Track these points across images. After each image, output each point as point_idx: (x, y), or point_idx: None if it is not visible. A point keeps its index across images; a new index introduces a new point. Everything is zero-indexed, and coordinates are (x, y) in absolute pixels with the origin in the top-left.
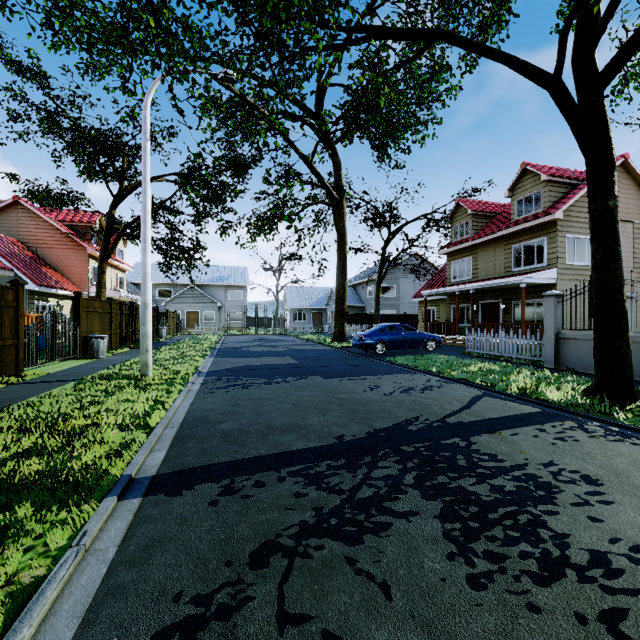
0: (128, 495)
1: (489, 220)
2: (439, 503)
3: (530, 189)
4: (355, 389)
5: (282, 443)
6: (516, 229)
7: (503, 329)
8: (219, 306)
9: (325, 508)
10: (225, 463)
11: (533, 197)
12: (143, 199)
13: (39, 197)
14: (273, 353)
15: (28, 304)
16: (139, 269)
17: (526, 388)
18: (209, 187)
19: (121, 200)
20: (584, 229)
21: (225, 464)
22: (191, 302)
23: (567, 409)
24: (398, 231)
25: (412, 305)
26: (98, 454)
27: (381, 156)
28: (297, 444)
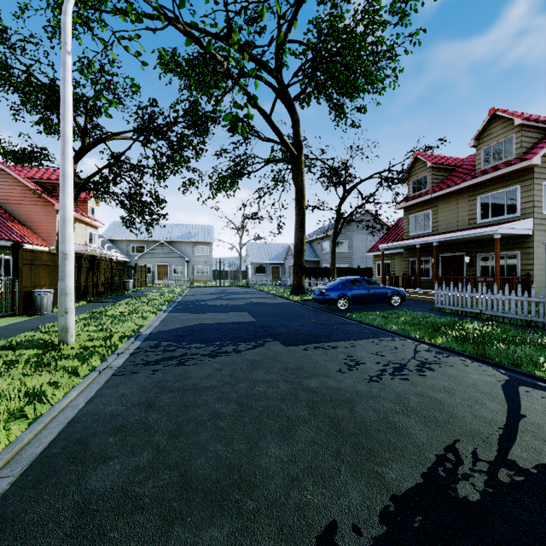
0: None
1: (448, 173)
2: None
3: (500, 136)
4: (327, 367)
5: None
6: (484, 178)
7: (484, 284)
8: (187, 260)
9: None
10: None
11: (503, 144)
12: (61, 125)
13: None
14: (231, 307)
15: None
16: (115, 227)
17: None
18: (166, 138)
19: (82, 155)
20: None
21: None
22: (161, 257)
23: None
24: (353, 188)
25: (364, 259)
26: None
27: (338, 115)
28: None
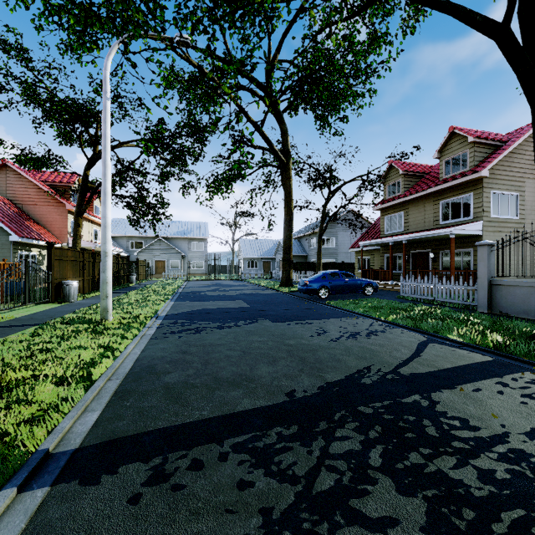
0: (34, 482)
1: (418, 179)
2: (421, 502)
3: (457, 150)
4: (303, 334)
5: (228, 401)
6: (445, 186)
7: (436, 276)
8: (183, 255)
9: (275, 510)
10: (161, 430)
11: (460, 157)
12: (103, 154)
13: (22, 159)
14: (227, 297)
15: (12, 253)
16: (115, 224)
17: (471, 334)
18: (171, 150)
19: (94, 162)
20: (507, 186)
21: (161, 432)
22: (159, 252)
23: (519, 358)
24: (337, 190)
25: (348, 255)
26: (21, 418)
27: (322, 124)
28: (244, 403)
